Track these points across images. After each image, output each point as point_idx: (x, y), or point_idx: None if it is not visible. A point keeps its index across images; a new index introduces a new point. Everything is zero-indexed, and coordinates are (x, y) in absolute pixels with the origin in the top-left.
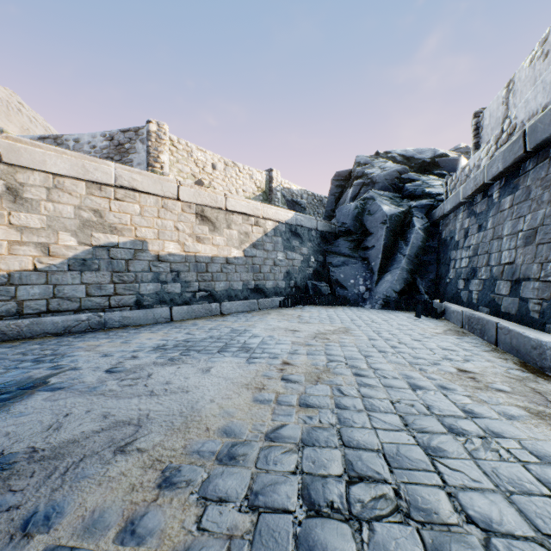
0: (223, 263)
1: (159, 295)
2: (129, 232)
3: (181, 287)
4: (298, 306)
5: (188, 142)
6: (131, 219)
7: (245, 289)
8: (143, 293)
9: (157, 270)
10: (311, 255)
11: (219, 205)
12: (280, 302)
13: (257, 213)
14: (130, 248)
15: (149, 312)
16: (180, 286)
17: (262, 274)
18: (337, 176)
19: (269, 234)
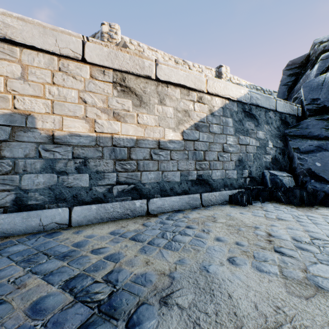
0: (153, 147)
1: (54, 190)
2: (3, 101)
3: (89, 178)
4: (254, 201)
5: (139, 43)
6: (6, 84)
7: (184, 181)
8: (27, 187)
9: (52, 156)
10: (268, 140)
11: (146, 72)
12: (230, 197)
13: (200, 87)
14: (4, 124)
15: (33, 215)
16: (88, 177)
17: (206, 162)
18: (289, 65)
19: (215, 114)
